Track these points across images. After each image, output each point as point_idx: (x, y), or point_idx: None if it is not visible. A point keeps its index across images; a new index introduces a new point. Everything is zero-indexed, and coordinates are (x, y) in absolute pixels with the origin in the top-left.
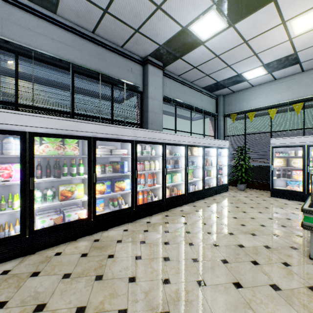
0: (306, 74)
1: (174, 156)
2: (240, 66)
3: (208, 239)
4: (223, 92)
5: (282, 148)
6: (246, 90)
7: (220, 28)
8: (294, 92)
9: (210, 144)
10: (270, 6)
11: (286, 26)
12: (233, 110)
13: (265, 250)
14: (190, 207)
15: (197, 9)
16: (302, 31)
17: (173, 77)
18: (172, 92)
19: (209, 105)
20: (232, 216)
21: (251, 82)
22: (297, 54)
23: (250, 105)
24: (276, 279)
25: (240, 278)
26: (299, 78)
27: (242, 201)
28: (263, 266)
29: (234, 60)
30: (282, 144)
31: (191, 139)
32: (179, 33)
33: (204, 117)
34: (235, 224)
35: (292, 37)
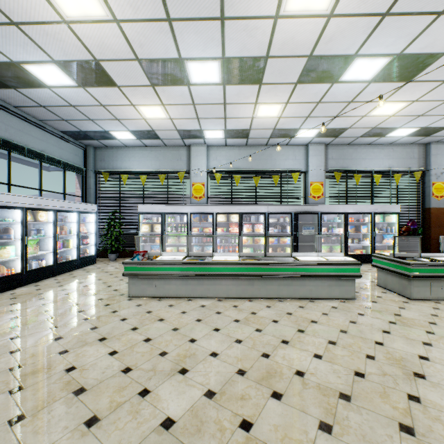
0: (169, 149)
1: (0, 222)
2: (105, 124)
3: (40, 309)
4: (93, 144)
5: (151, 214)
6: (120, 149)
7: (68, 83)
8: (161, 163)
9: (67, 208)
10: (116, 89)
11: (137, 109)
12: (107, 167)
13: (98, 301)
14: (30, 288)
15: (32, 55)
16: (151, 117)
17: (5, 107)
18: (3, 128)
19: (73, 156)
20: (83, 286)
21: (124, 142)
22: (156, 132)
23: (125, 166)
24: (91, 315)
25: (60, 323)
26: (164, 151)
27: (105, 270)
28: (87, 311)
29: (97, 117)
30: (148, 210)
31: (34, 200)
32: (7, 63)
33: (65, 170)
34: (82, 291)
35: (145, 118)
